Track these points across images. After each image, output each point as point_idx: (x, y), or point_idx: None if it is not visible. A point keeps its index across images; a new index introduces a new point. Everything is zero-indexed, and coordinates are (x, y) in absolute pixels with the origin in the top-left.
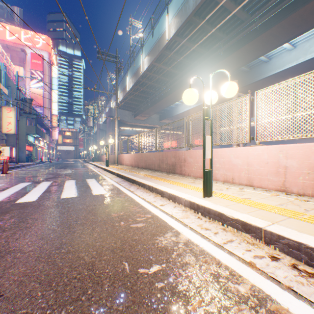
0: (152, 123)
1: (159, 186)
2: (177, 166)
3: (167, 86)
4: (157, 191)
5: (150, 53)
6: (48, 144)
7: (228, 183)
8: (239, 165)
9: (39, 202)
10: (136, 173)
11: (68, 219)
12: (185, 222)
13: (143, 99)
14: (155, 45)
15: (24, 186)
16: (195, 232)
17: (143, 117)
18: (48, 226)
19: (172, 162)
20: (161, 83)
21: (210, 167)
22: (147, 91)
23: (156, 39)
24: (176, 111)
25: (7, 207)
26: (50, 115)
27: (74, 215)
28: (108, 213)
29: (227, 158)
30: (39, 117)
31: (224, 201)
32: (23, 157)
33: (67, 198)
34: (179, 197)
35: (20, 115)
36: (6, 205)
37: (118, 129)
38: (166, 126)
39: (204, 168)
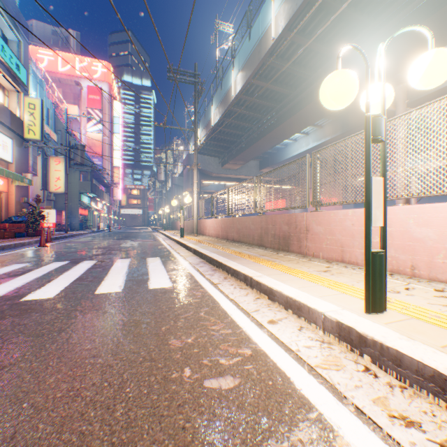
0: (249, 173)
1: (263, 277)
2: (293, 239)
3: (271, 115)
4: (260, 287)
5: (246, 65)
6: (109, 207)
7: (403, 275)
8: (430, 240)
9: (56, 301)
10: (224, 250)
11: (82, 350)
12: (337, 382)
13: (236, 138)
14: (253, 52)
15: (55, 267)
16: (375, 433)
17: (236, 166)
18: (34, 370)
19: (284, 232)
20: (262, 112)
21: (382, 245)
22: (241, 125)
23: (254, 42)
24: (285, 154)
25: (1, 309)
26: (111, 168)
27: (99, 339)
28: (163, 338)
29: (400, 225)
30: (95, 171)
31: (427, 328)
32: (75, 224)
33: (104, 294)
34: (310, 308)
35: (70, 167)
36: (2, 305)
37: (200, 183)
38: (268, 178)
39: (369, 247)
